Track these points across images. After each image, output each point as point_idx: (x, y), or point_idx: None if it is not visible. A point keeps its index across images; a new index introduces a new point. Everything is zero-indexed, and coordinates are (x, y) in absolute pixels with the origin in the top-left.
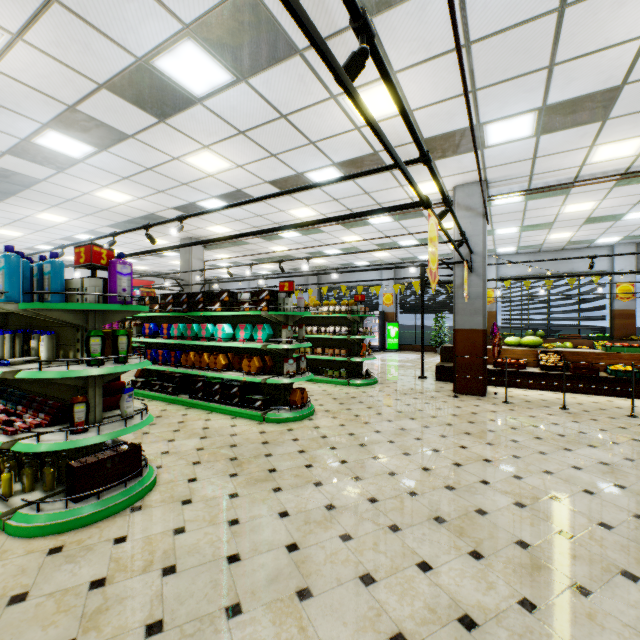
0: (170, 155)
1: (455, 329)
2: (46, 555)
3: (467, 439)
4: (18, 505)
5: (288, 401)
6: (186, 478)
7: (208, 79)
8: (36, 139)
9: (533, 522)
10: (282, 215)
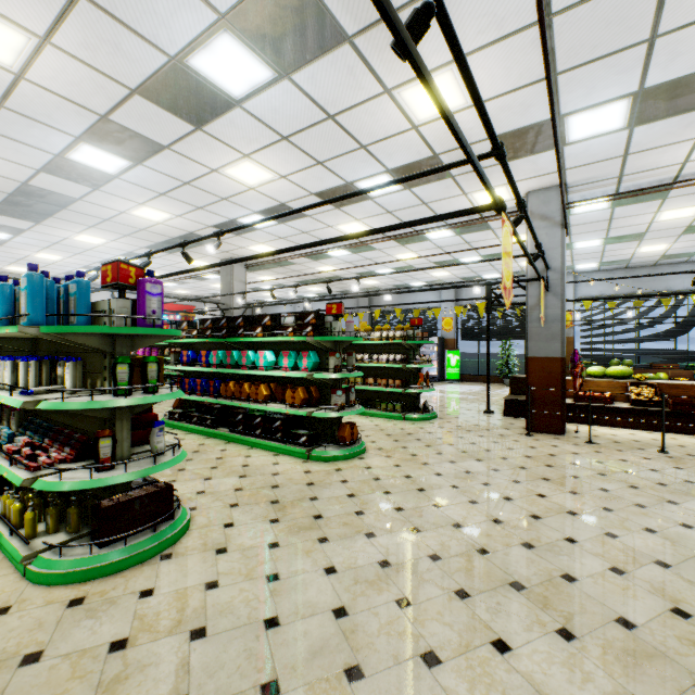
0: (208, 167)
1: (528, 357)
2: (66, 607)
3: (545, 486)
4: (40, 548)
5: (336, 437)
6: (222, 523)
7: (247, 77)
8: (70, 154)
9: (636, 594)
10: (330, 231)
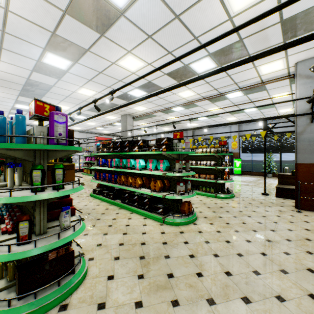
0: (110, 61)
1: (297, 163)
2: None
3: None
4: None
5: (179, 209)
6: (106, 274)
7: None
8: (43, 59)
9: None
10: (174, 96)
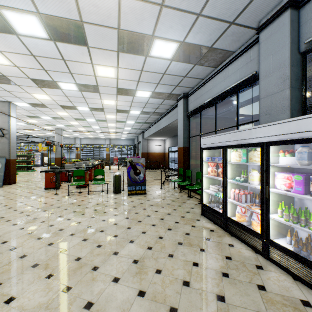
0: None
1: (56, 157)
2: None
3: None
4: None
5: None
6: None
7: None
8: None
9: None
10: None
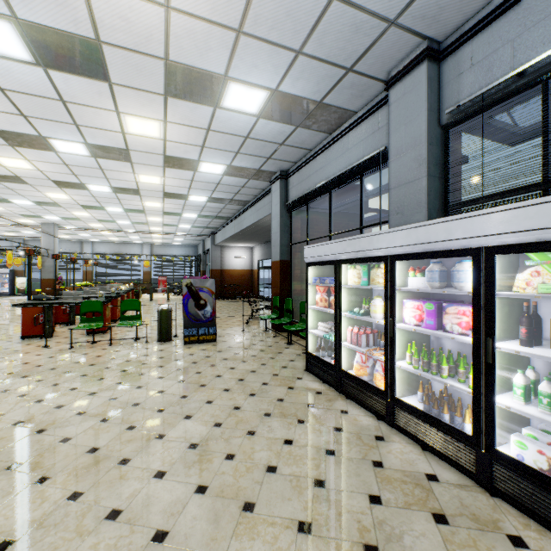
0: None
1: (42, 279)
2: None
3: None
4: None
5: None
6: None
7: None
8: None
9: None
10: None
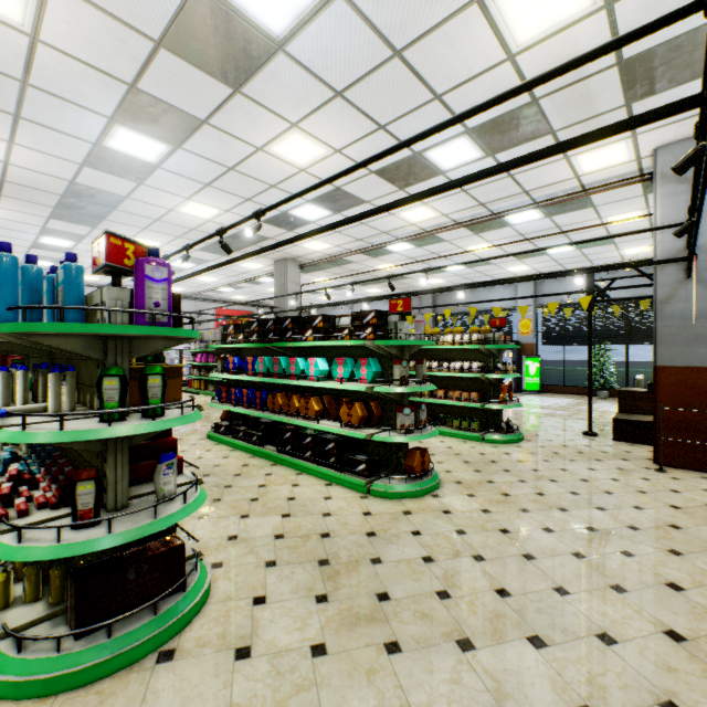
0: (252, 145)
1: (657, 366)
2: None
3: None
4: (3, 630)
5: (402, 466)
6: (251, 595)
7: (289, 1)
8: (107, 141)
9: None
10: (391, 220)
